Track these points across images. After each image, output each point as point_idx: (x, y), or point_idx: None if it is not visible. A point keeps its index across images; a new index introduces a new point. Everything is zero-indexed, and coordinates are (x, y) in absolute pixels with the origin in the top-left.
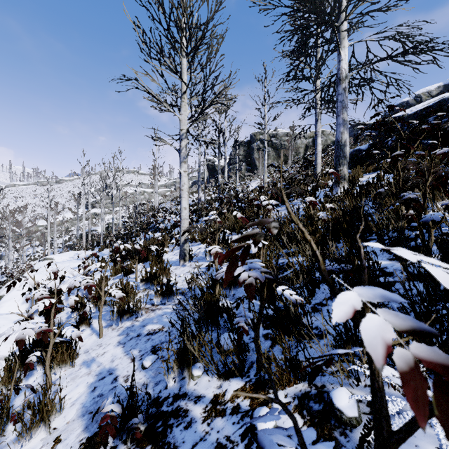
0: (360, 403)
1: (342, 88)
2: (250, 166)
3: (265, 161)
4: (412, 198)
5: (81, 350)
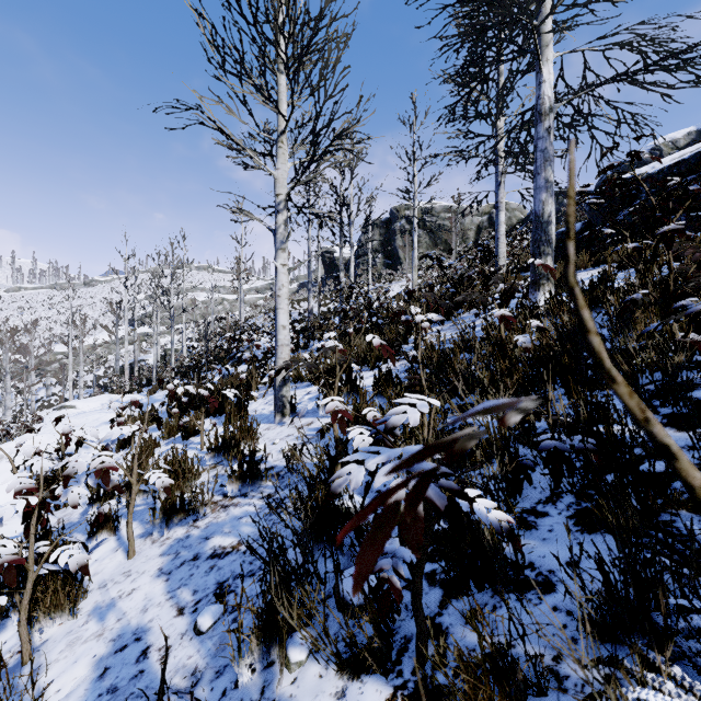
0: None
1: (545, 129)
2: (390, 259)
3: (414, 250)
4: None
5: (93, 582)
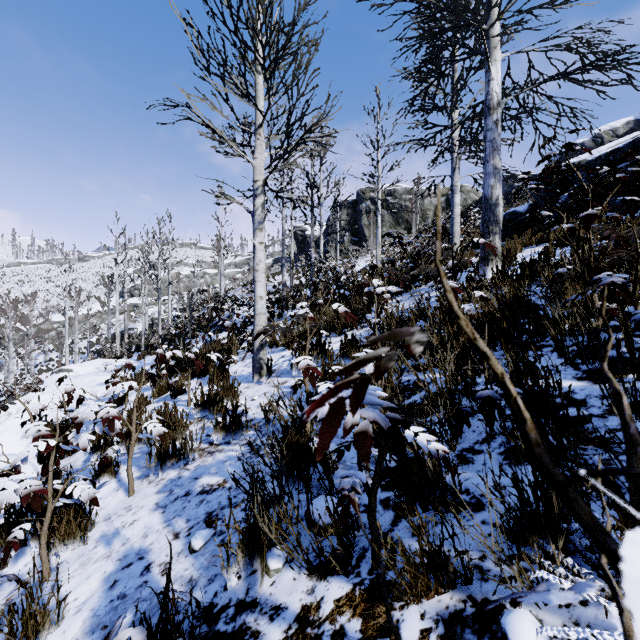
0: (554, 639)
1: (493, 121)
2: (357, 237)
3: (378, 228)
4: (616, 282)
5: (99, 515)
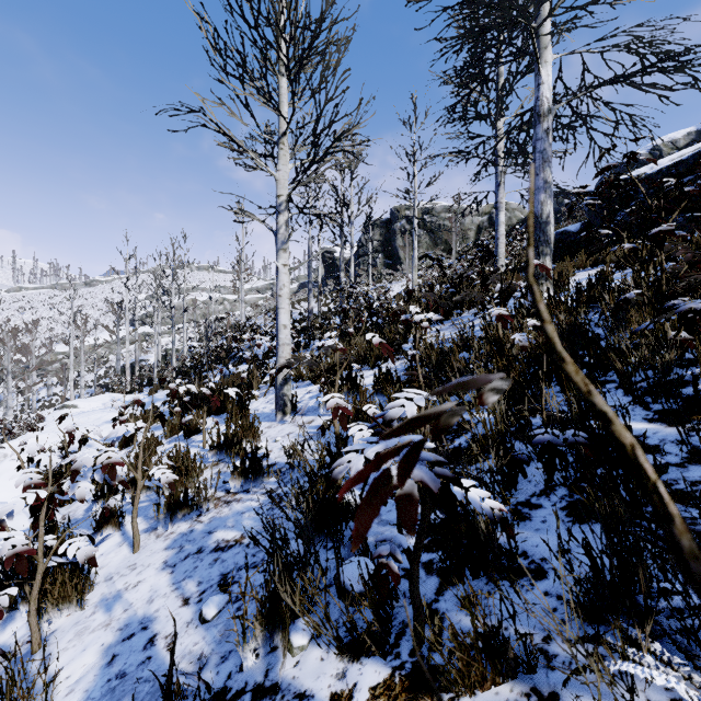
0: None
1: (543, 130)
2: (391, 259)
3: (415, 250)
4: (696, 309)
5: (100, 575)
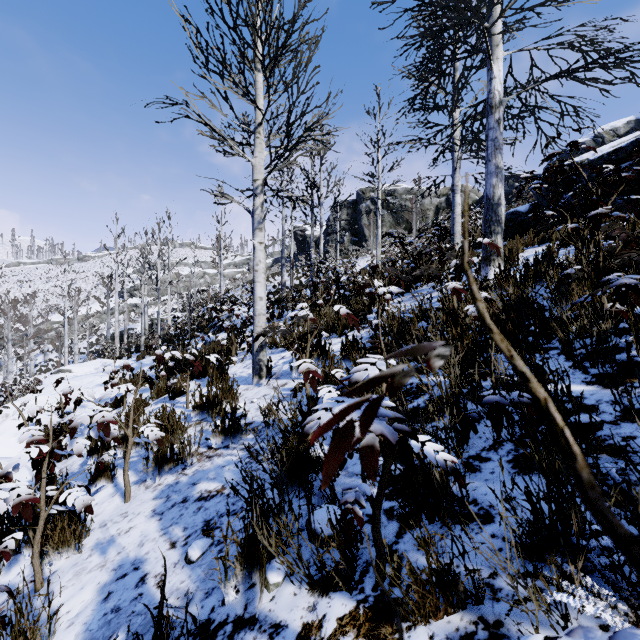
0: None
1: (495, 120)
2: (357, 237)
3: (378, 228)
4: (629, 284)
5: (95, 522)
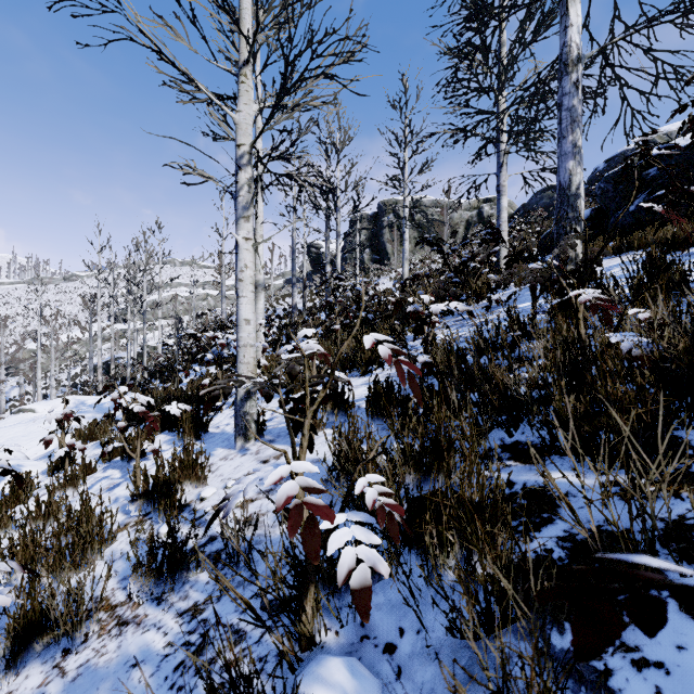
0: None
1: (572, 82)
2: (378, 254)
3: (405, 241)
4: None
5: None
